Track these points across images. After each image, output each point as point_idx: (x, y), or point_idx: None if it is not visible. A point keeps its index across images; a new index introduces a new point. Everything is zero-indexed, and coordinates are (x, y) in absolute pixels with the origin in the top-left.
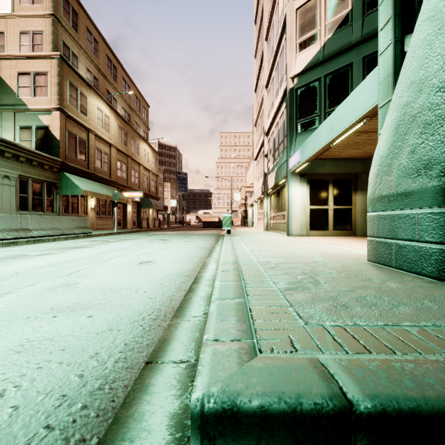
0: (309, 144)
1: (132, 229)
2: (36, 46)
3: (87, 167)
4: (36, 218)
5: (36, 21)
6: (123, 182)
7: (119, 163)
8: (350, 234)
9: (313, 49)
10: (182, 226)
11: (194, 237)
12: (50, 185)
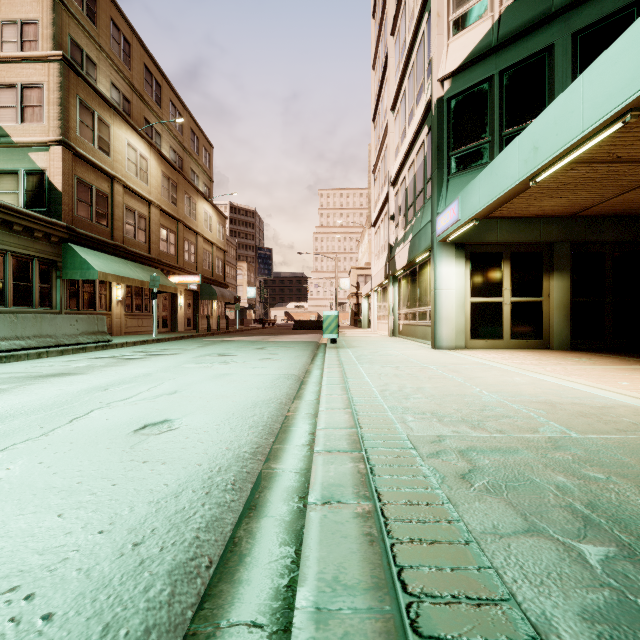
0: (478, 187)
1: (184, 332)
2: (27, 43)
3: (110, 236)
4: (6, 319)
5: (27, 3)
6: (170, 260)
7: (165, 232)
8: (539, 346)
9: (480, 28)
10: (263, 327)
11: (276, 349)
12: (46, 264)
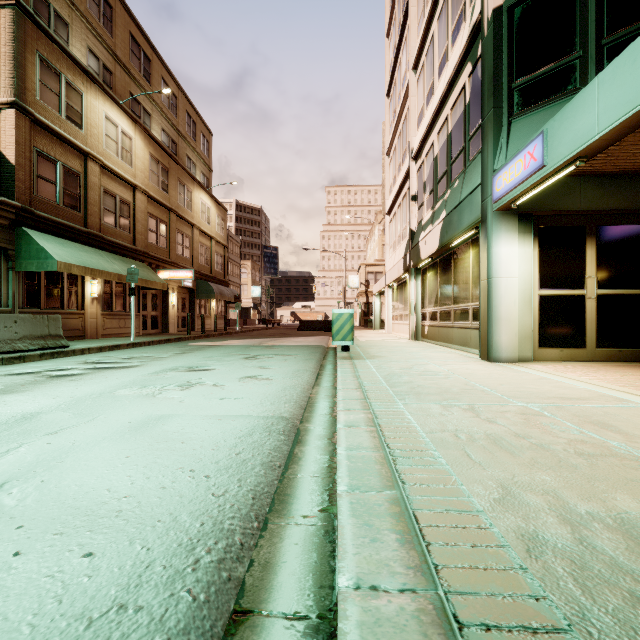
0: (595, 97)
1: (174, 334)
2: None
3: (83, 222)
4: None
5: None
6: (161, 254)
7: (154, 221)
8: (638, 357)
9: None
10: (266, 327)
11: (271, 358)
12: None
